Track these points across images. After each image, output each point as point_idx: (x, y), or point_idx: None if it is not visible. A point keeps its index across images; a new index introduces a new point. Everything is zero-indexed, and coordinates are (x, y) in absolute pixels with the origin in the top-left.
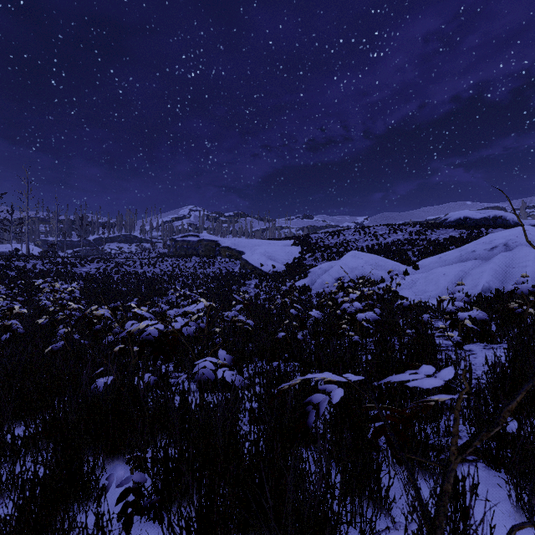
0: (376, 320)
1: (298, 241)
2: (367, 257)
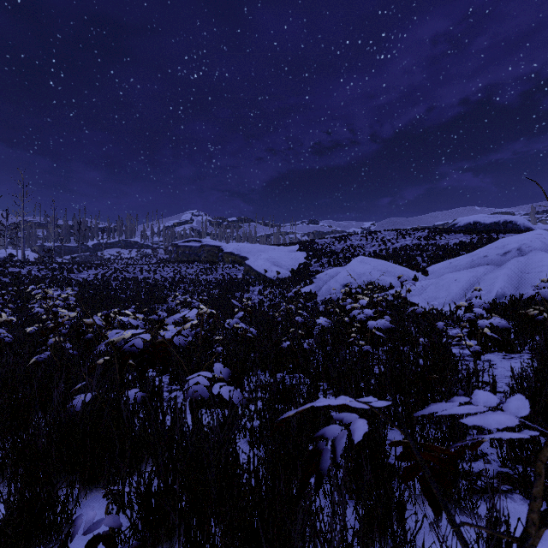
0: (389, 328)
1: (304, 246)
2: (375, 263)
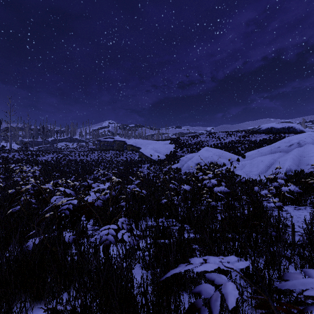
0: (227, 192)
1: (173, 141)
2: (214, 151)
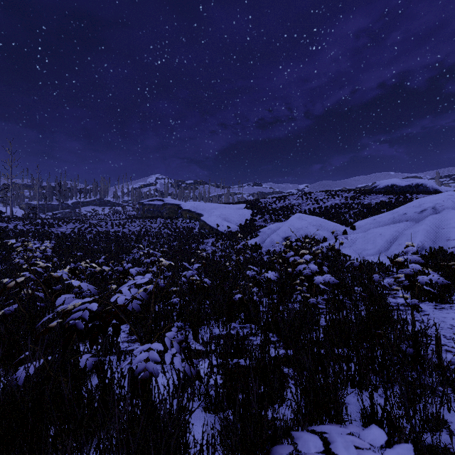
0: (335, 284)
1: (250, 204)
2: (310, 219)
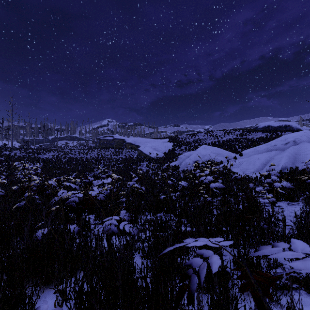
0: (222, 188)
1: (171, 139)
2: (212, 149)
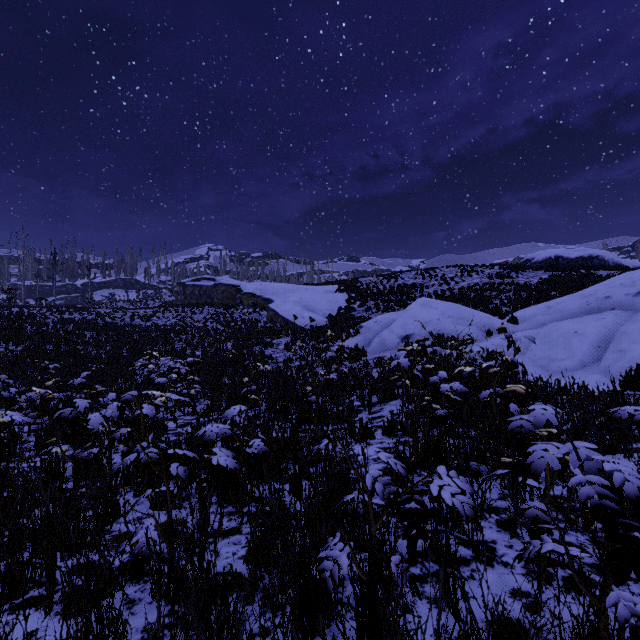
0: None
1: (344, 286)
2: (444, 307)
